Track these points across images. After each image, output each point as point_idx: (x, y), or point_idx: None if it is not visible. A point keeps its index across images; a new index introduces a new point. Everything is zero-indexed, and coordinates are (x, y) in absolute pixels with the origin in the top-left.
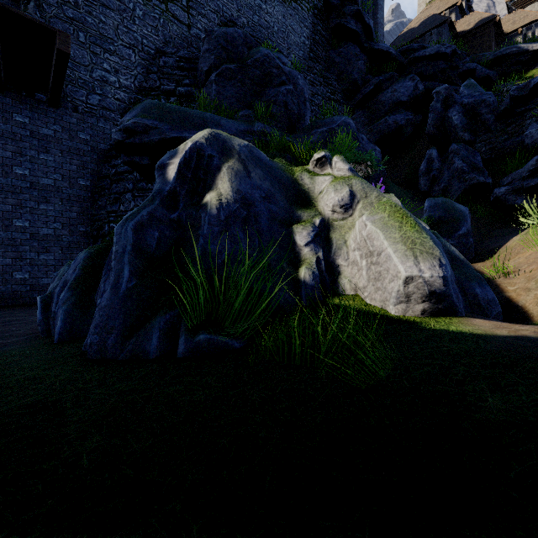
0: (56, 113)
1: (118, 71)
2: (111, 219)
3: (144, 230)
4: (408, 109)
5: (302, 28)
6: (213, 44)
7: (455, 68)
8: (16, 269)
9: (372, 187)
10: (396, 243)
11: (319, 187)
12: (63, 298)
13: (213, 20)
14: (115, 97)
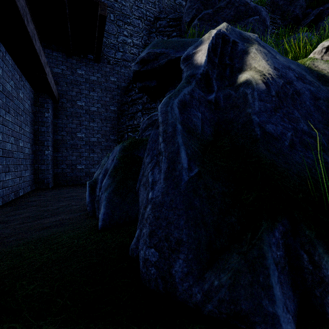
0: (98, 66)
1: (132, 35)
2: (128, 130)
3: (187, 110)
4: None
5: None
6: (193, 2)
7: None
8: (78, 163)
9: None
10: None
11: None
12: (105, 184)
13: None
14: (130, 52)
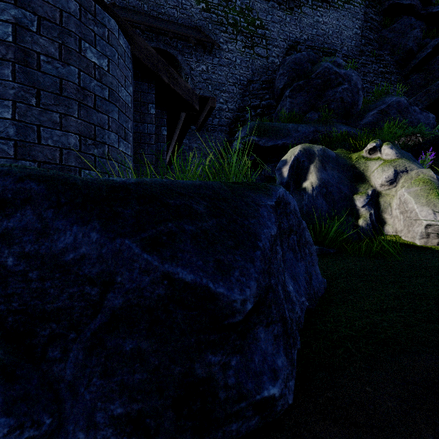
0: (199, 134)
1: (227, 101)
2: None
3: None
4: None
5: (354, 22)
6: (285, 69)
7: None
8: None
9: (413, 166)
10: (422, 206)
11: (371, 168)
12: None
13: (282, 47)
14: (226, 117)
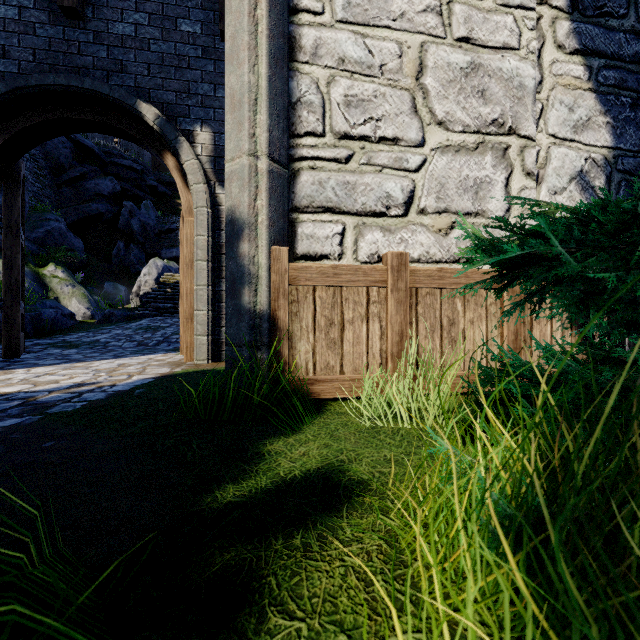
0: None
1: None
2: None
3: None
4: (110, 199)
5: None
6: None
7: (144, 180)
8: None
9: (76, 285)
10: (82, 305)
11: (54, 282)
12: None
13: None
14: None
